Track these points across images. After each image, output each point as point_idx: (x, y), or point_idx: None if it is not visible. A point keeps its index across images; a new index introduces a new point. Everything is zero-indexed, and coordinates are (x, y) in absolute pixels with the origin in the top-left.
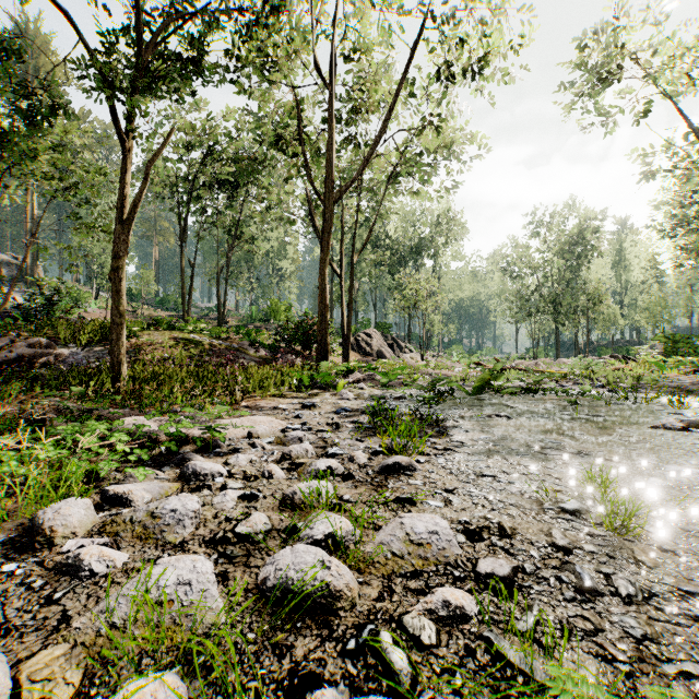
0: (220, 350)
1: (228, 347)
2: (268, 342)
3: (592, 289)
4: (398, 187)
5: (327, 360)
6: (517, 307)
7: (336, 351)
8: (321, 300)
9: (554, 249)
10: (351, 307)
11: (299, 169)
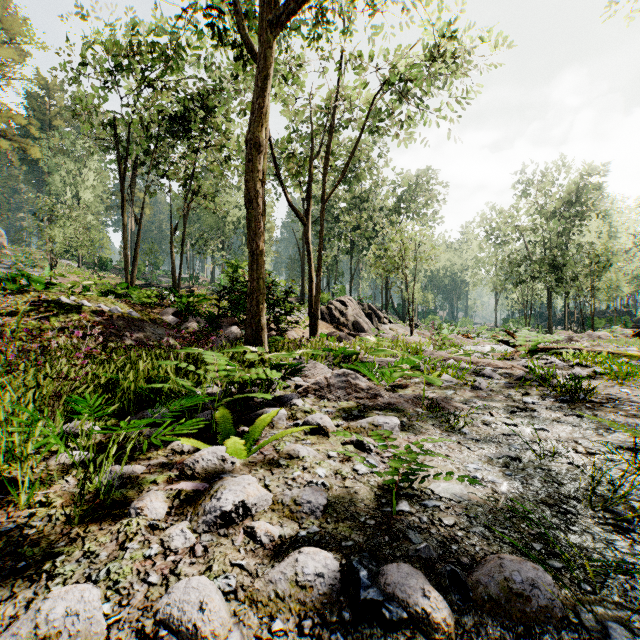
0: (110, 319)
1: (130, 316)
2: (215, 310)
3: (597, 252)
4: (379, 116)
5: (261, 340)
6: (507, 273)
7: (303, 321)
8: (249, 224)
9: (550, 208)
10: (319, 263)
11: (245, 66)
